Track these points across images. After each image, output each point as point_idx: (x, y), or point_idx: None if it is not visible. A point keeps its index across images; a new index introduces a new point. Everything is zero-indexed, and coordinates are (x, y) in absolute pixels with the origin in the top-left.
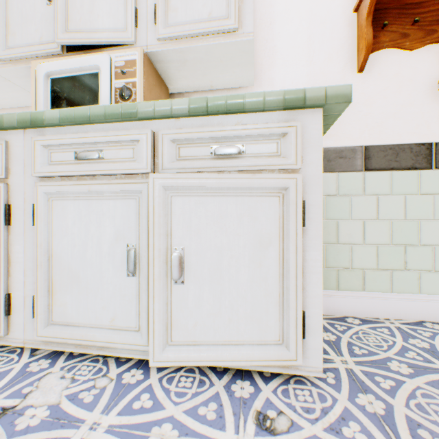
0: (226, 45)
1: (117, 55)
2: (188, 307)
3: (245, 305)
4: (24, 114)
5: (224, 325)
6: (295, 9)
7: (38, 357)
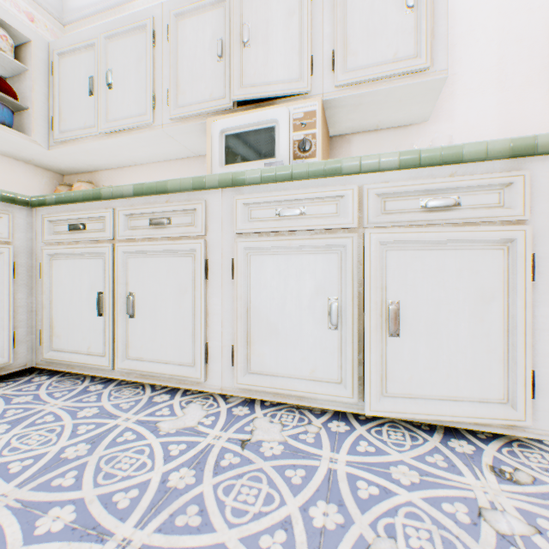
0: (413, 86)
1: (295, 108)
2: (403, 360)
3: (464, 361)
4: (225, 175)
5: (441, 380)
6: (481, 29)
7: (234, 404)
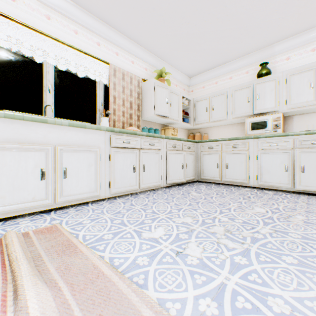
0: (313, 108)
1: (273, 116)
2: (305, 178)
3: None
4: (254, 136)
5: (315, 182)
6: None
7: (256, 189)
